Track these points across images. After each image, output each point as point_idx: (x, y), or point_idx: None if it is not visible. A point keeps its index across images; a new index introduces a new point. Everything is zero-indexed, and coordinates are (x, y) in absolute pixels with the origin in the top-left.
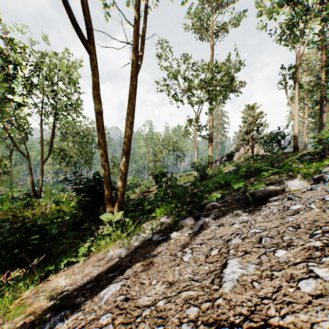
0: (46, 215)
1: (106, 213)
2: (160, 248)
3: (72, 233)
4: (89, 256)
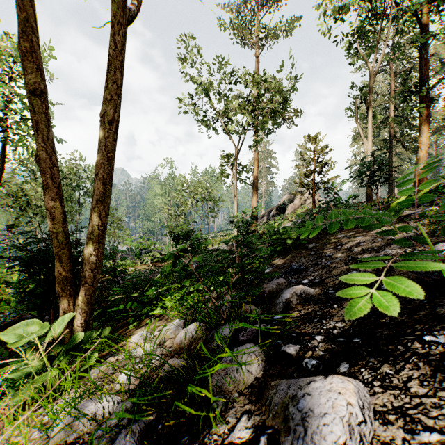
0: None
1: (28, 320)
2: None
3: None
4: None
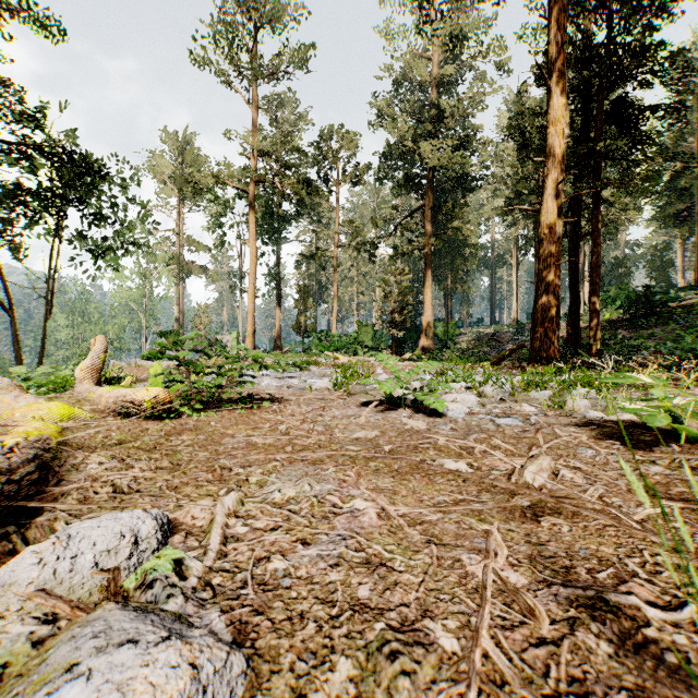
0: None
1: None
2: None
3: None
4: None
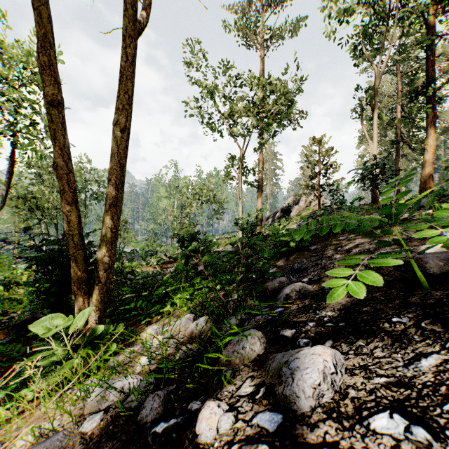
0: None
1: (53, 314)
2: None
3: (7, 347)
4: None
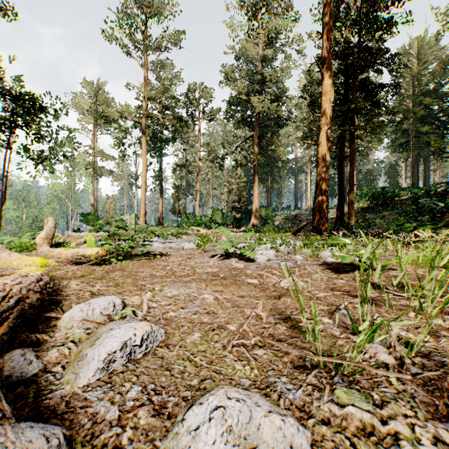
0: None
1: None
2: None
3: None
4: None
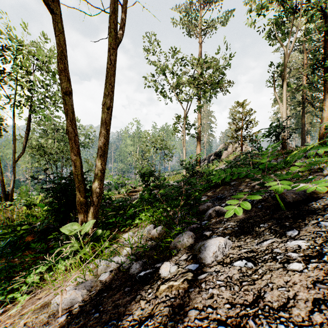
0: (12, 220)
1: (71, 223)
2: (139, 306)
3: (36, 244)
4: (42, 287)
